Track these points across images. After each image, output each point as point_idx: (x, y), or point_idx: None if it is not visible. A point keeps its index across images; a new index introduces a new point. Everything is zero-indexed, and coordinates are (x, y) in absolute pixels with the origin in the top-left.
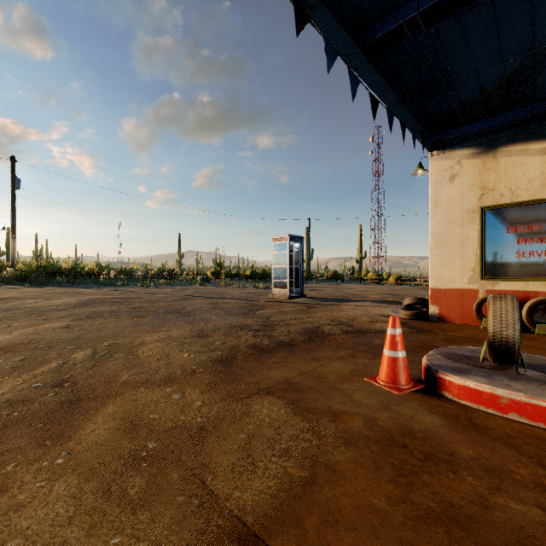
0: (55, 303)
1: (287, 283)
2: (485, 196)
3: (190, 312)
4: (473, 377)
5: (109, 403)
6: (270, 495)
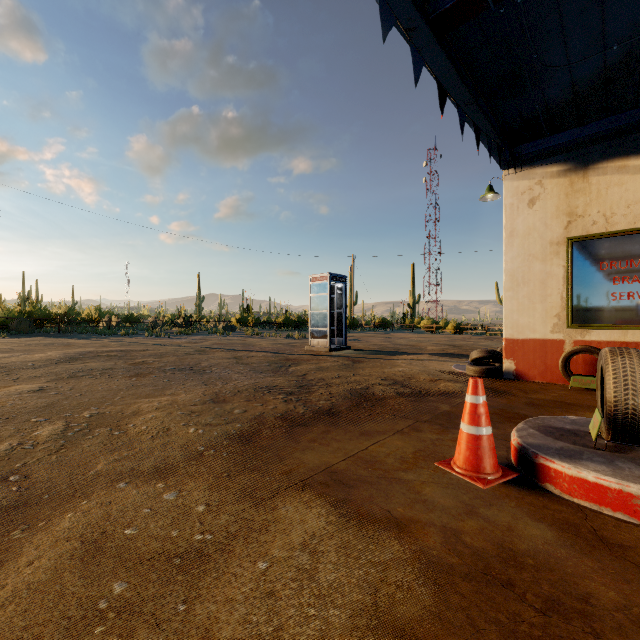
0: (34, 358)
1: (327, 332)
2: (572, 224)
3: (206, 369)
4: (590, 464)
5: (69, 509)
6: None
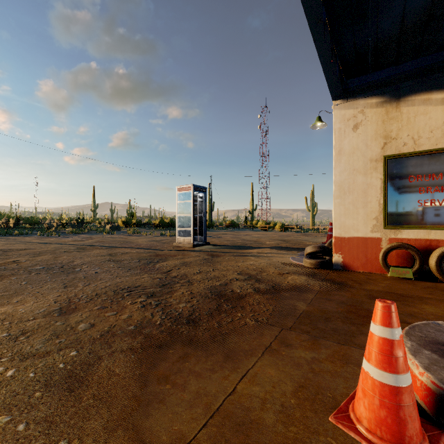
0: None
1: (191, 232)
2: (387, 145)
3: (76, 267)
4: None
5: None
6: None
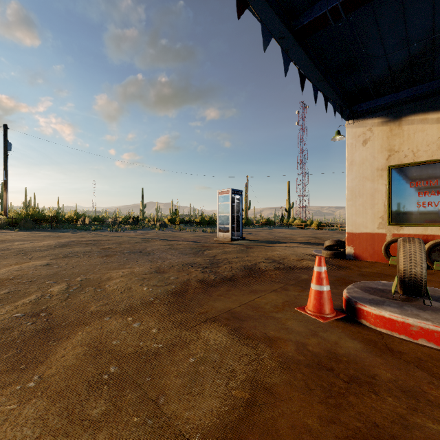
0: (39, 244)
1: (229, 228)
2: (391, 157)
3: (150, 252)
4: (387, 308)
5: (78, 330)
6: (216, 415)
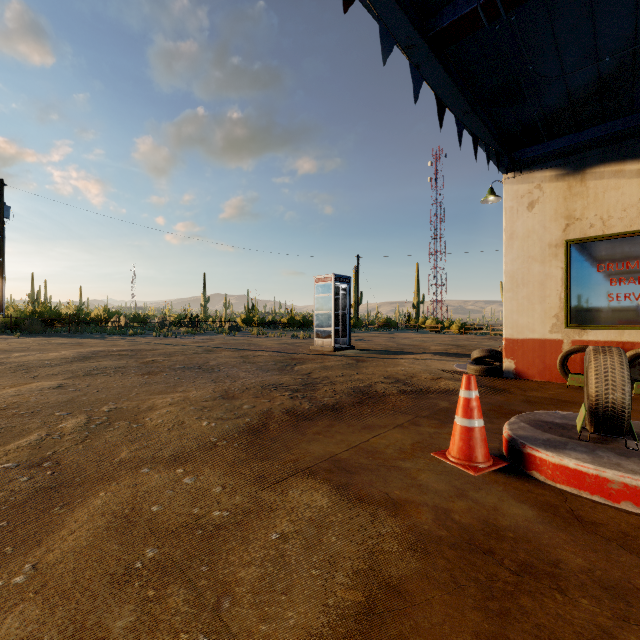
0: (49, 356)
1: (331, 332)
2: (570, 227)
3: (214, 368)
4: (572, 453)
5: (100, 490)
6: (311, 630)
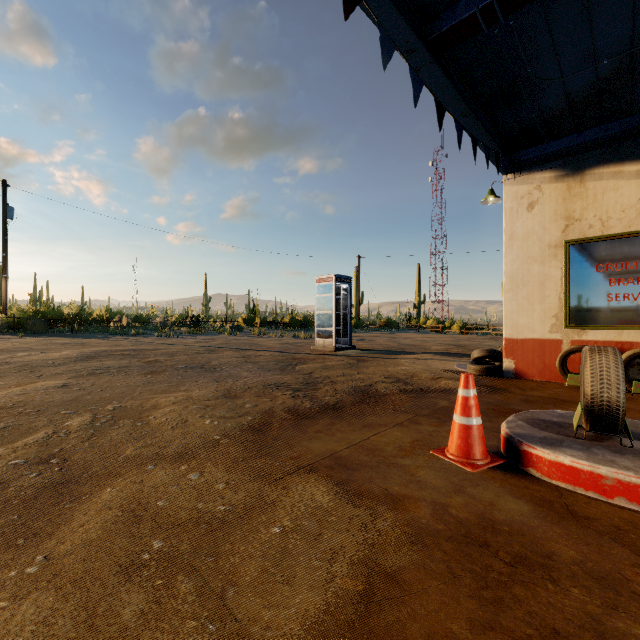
0: (53, 356)
1: (332, 332)
2: (570, 228)
3: (216, 367)
4: (568, 450)
5: (107, 485)
6: (312, 617)
